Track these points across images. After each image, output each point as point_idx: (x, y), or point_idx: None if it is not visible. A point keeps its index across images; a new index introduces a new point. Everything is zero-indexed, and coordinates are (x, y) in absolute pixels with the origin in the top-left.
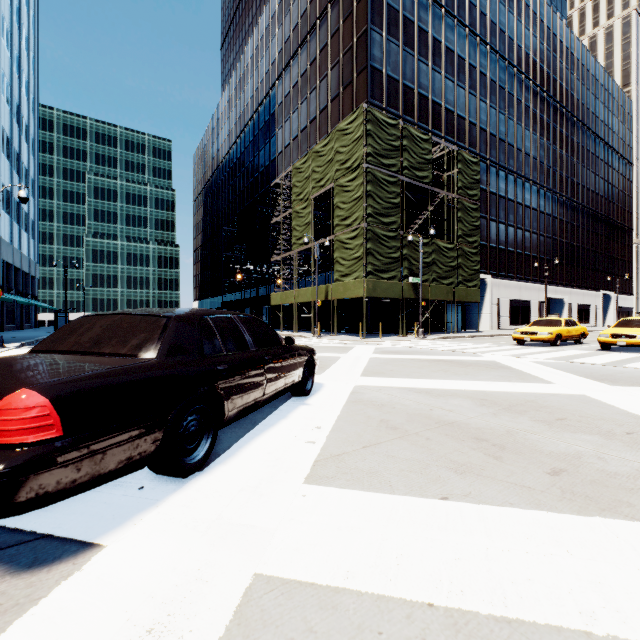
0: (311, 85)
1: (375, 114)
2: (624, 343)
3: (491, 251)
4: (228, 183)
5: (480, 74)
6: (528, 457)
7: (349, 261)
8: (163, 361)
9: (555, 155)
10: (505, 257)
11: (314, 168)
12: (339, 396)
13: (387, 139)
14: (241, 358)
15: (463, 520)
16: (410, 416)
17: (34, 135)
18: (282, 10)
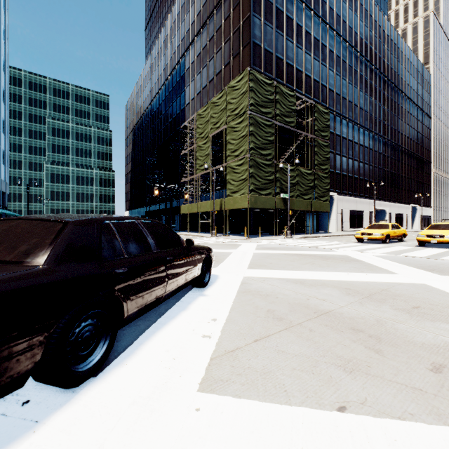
0: (210, 55)
1: (256, 75)
2: (436, 241)
3: (337, 176)
4: (150, 126)
5: (329, 51)
6: (405, 350)
7: (237, 182)
8: (50, 268)
9: (380, 110)
10: (346, 180)
11: (212, 114)
12: (231, 287)
13: (265, 94)
14: (142, 260)
15: (371, 445)
16: (292, 306)
17: (5, 88)
18: (189, 1)
